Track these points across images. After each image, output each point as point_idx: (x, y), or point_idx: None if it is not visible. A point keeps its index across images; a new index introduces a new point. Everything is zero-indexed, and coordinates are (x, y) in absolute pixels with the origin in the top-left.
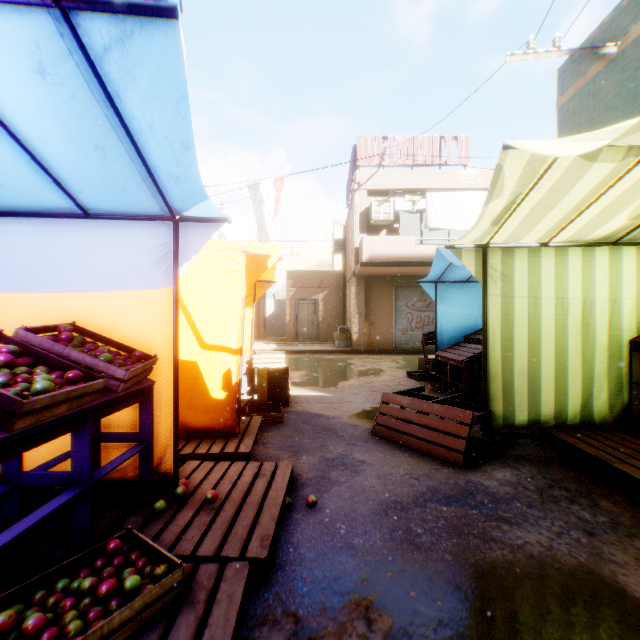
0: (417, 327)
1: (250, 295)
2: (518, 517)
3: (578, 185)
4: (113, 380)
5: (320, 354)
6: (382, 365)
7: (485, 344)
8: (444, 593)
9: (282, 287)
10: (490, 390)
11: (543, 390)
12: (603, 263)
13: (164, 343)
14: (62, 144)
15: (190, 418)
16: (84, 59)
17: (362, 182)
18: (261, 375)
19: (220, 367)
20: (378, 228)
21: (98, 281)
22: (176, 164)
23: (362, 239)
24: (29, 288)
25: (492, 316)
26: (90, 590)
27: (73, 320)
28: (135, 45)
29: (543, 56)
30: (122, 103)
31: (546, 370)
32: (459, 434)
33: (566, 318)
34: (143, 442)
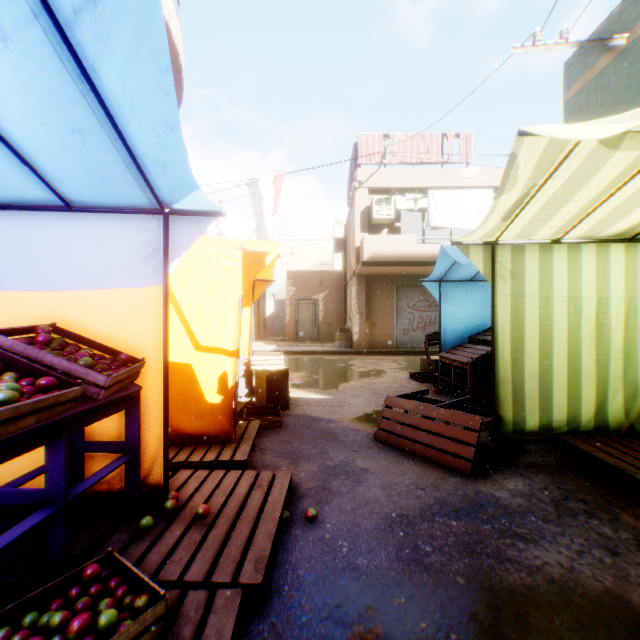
0: (419, 327)
1: (248, 295)
2: (534, 533)
3: (597, 176)
4: (93, 387)
5: (320, 355)
6: (383, 366)
7: (494, 346)
8: (458, 624)
9: (282, 287)
10: (499, 394)
11: (555, 394)
12: (618, 260)
13: (153, 345)
14: (34, 126)
15: (184, 423)
16: (52, 25)
17: (363, 180)
18: (259, 377)
19: (215, 370)
20: (379, 227)
21: (82, 279)
22: (162, 149)
23: (363, 238)
24: (7, 286)
25: (501, 316)
26: (60, 626)
27: (55, 321)
28: (109, 7)
29: (550, 48)
30: (99, 78)
31: (558, 373)
32: (467, 441)
33: (579, 318)
34: (129, 452)
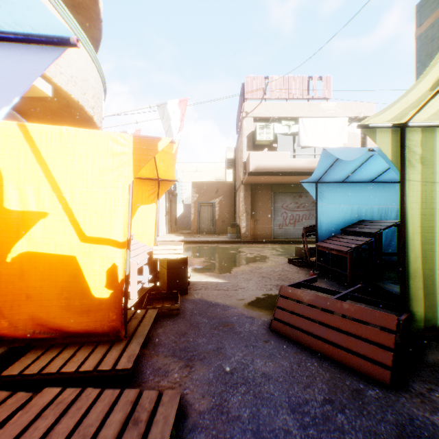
0: (290, 223)
1: (154, 192)
2: None
3: None
4: None
5: (216, 243)
6: (266, 252)
7: (403, 236)
8: None
9: (190, 195)
10: (409, 288)
11: None
12: None
13: None
14: None
15: (68, 321)
16: None
17: (249, 111)
18: (162, 265)
19: (103, 262)
20: (261, 147)
21: None
22: None
23: (249, 154)
24: None
25: (410, 204)
26: None
27: None
28: None
29: None
30: None
31: None
32: (380, 342)
33: None
34: None
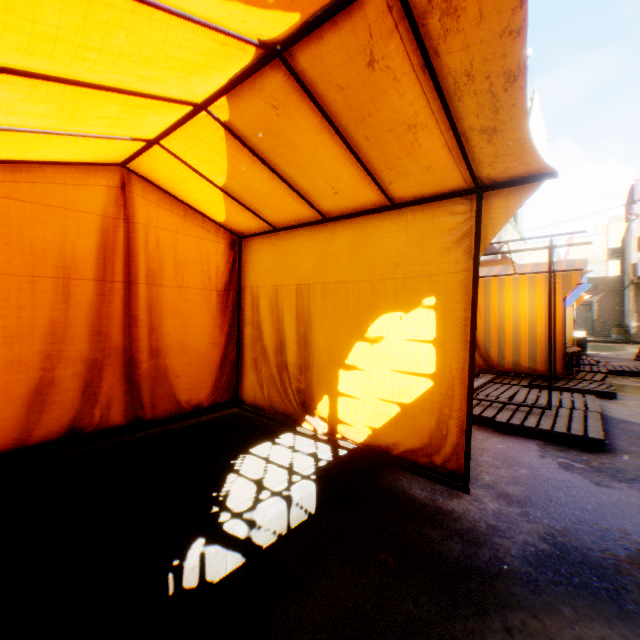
0: None
1: None
2: None
3: None
4: None
5: (595, 343)
6: None
7: None
8: None
9: None
10: None
11: None
12: None
13: None
14: None
15: None
16: None
17: (638, 213)
18: None
19: None
20: None
21: None
22: None
23: (637, 259)
24: None
25: None
26: None
27: None
28: None
29: None
30: None
31: None
32: None
33: None
34: None
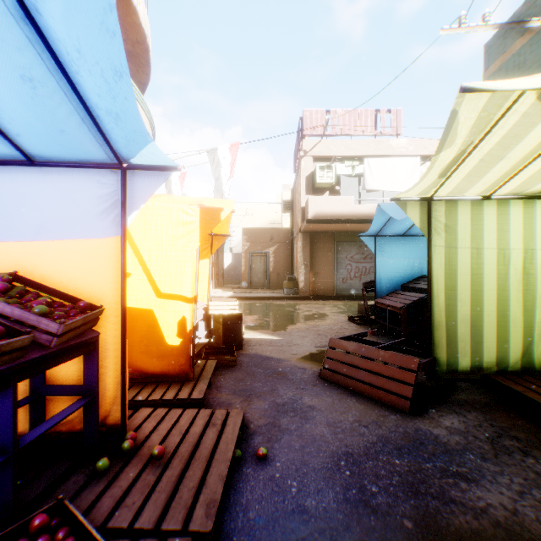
0: (355, 276)
1: (207, 247)
2: (474, 472)
3: (532, 133)
4: (45, 334)
5: (271, 300)
6: (325, 310)
7: (429, 293)
8: None
9: (238, 242)
10: (434, 337)
11: (485, 337)
12: None
13: (112, 293)
14: None
15: (146, 364)
16: None
17: (308, 150)
18: (217, 320)
19: (175, 315)
20: (321, 190)
21: (44, 230)
22: (112, 98)
23: (308, 199)
24: None
25: (436, 266)
26: None
27: (18, 270)
28: None
29: (474, 30)
30: (43, 20)
31: (488, 318)
32: (405, 380)
33: (507, 268)
34: (88, 395)
